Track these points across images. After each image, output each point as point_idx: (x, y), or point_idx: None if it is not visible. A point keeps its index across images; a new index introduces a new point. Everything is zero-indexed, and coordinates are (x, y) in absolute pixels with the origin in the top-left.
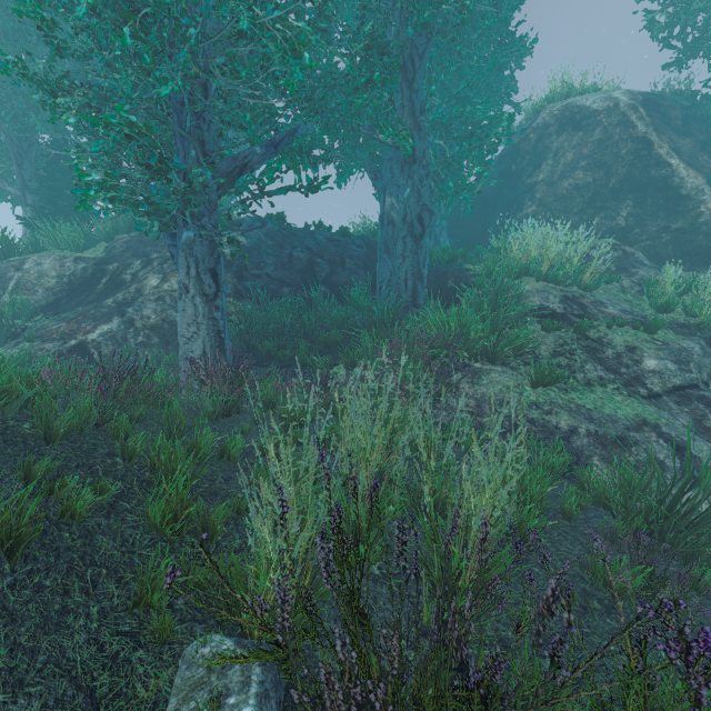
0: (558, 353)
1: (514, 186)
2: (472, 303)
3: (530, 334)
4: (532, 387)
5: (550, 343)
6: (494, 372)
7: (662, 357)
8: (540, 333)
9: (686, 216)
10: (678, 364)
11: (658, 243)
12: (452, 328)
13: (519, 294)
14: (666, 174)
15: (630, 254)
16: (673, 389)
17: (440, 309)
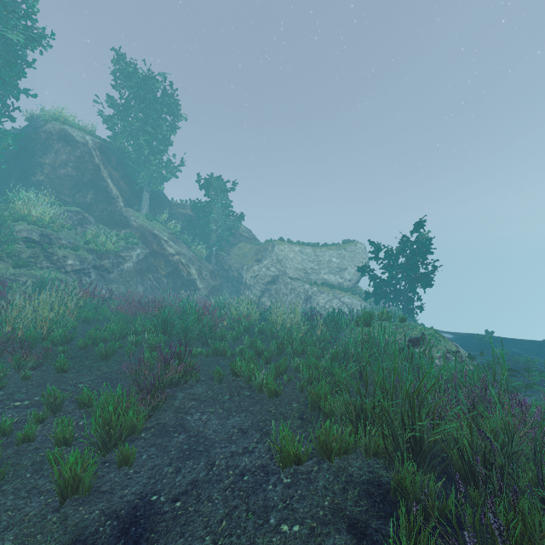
0: (31, 257)
1: (30, 159)
2: None
3: (19, 249)
4: (14, 268)
5: (29, 253)
6: None
7: (76, 260)
8: (25, 249)
9: (113, 205)
10: (81, 262)
11: (103, 214)
12: None
13: (12, 231)
14: (106, 185)
15: (87, 218)
16: (76, 270)
17: None
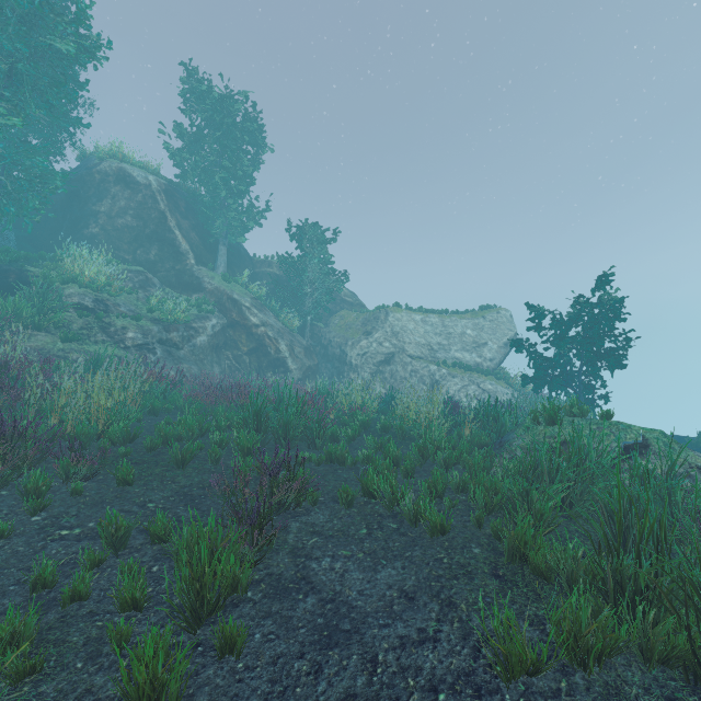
0: (84, 328)
1: (82, 207)
2: (27, 297)
3: (69, 318)
4: (62, 342)
5: (80, 323)
6: (40, 336)
7: (138, 332)
8: (76, 318)
9: (182, 263)
10: (144, 335)
11: (169, 275)
12: (10, 310)
13: (61, 295)
14: (173, 238)
15: (150, 279)
16: (138, 345)
17: (0, 298)
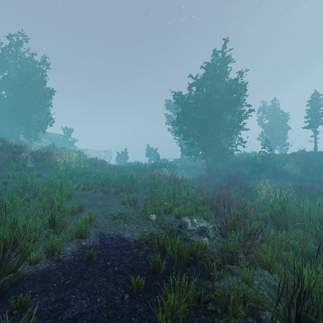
0: None
1: None
2: None
3: None
4: None
5: None
6: None
7: None
8: None
9: None
10: None
11: None
12: None
13: None
14: None
15: None
16: None
17: None
